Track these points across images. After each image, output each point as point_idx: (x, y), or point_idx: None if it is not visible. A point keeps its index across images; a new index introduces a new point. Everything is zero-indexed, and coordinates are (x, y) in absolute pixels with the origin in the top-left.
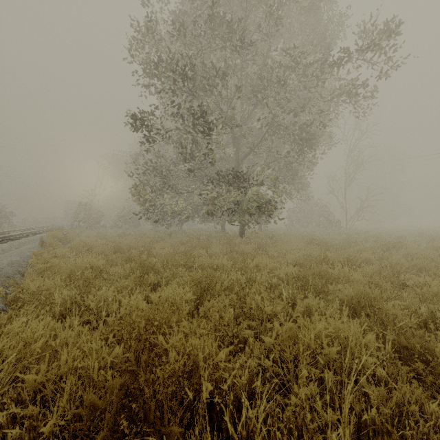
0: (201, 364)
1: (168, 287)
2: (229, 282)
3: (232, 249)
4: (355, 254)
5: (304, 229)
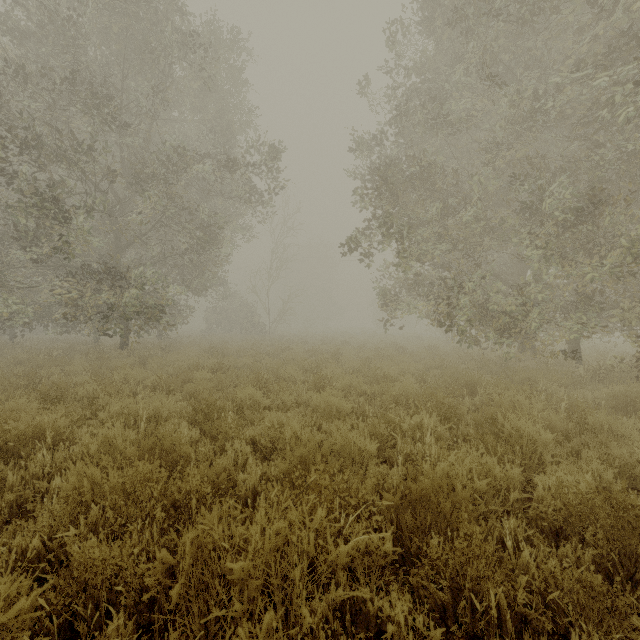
0: (47, 427)
1: (9, 401)
2: (84, 393)
3: (103, 365)
4: (236, 359)
5: (224, 335)
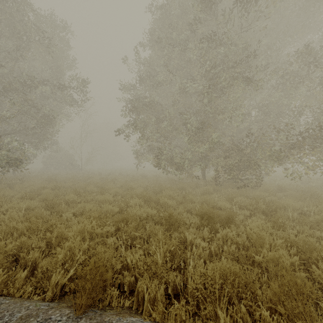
0: None
1: None
2: None
3: None
4: (64, 183)
5: (55, 171)
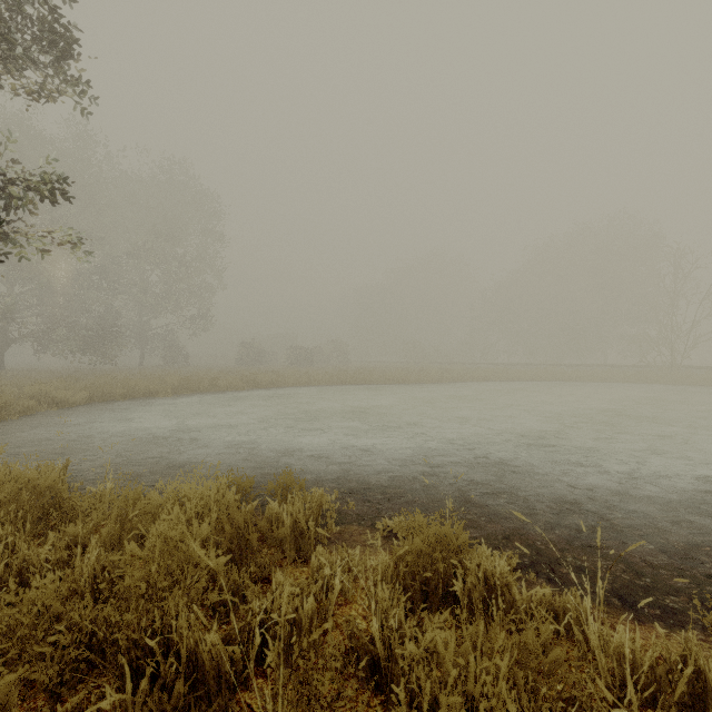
0: None
1: None
2: None
3: None
4: None
5: None
